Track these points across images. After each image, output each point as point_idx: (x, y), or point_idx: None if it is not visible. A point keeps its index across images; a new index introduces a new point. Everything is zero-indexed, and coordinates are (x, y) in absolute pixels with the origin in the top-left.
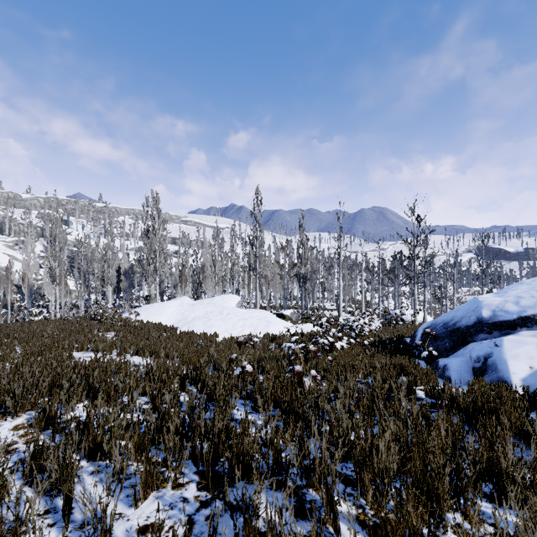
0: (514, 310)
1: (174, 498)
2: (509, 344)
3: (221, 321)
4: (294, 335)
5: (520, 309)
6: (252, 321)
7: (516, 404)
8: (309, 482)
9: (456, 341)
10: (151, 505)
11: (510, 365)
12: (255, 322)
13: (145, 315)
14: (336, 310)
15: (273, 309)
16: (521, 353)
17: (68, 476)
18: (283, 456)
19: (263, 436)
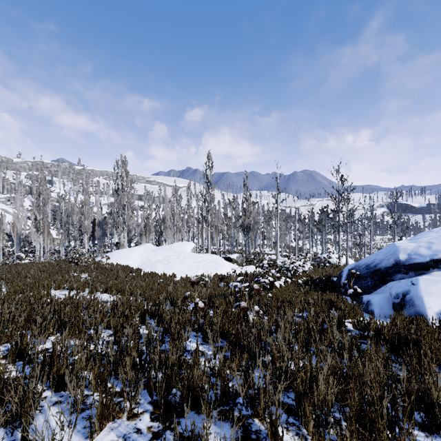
0: (427, 253)
1: (129, 429)
2: (424, 283)
3: (179, 264)
4: (239, 275)
5: (432, 252)
6: (205, 264)
7: (435, 336)
8: (254, 412)
9: (377, 280)
10: (106, 437)
11: (426, 301)
12: (207, 264)
13: (115, 259)
14: (274, 254)
15: (222, 253)
16: (435, 291)
17: (26, 411)
18: (230, 386)
19: (213, 367)
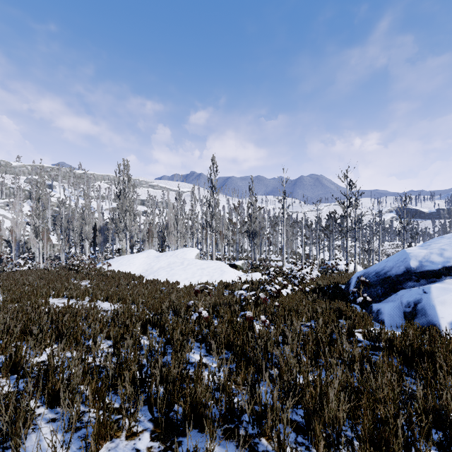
0: (439, 260)
1: (127, 450)
2: (437, 291)
3: (182, 271)
4: (244, 282)
5: (444, 260)
6: (209, 271)
7: (449, 348)
8: (261, 431)
9: (387, 288)
10: None
11: (438, 310)
12: (211, 271)
13: (116, 266)
14: (280, 260)
15: (227, 260)
16: (448, 299)
17: (16, 431)
18: (235, 402)
19: (217, 381)
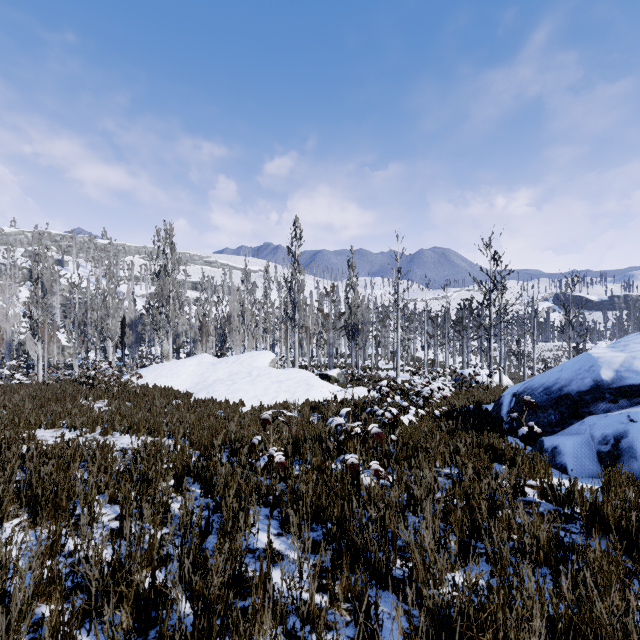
0: None
1: None
2: None
3: (250, 385)
4: (342, 402)
5: None
6: (289, 385)
7: None
8: None
9: (565, 412)
10: None
11: None
12: (293, 386)
13: (152, 378)
14: (392, 369)
15: (316, 368)
16: None
17: None
18: None
19: (296, 597)
